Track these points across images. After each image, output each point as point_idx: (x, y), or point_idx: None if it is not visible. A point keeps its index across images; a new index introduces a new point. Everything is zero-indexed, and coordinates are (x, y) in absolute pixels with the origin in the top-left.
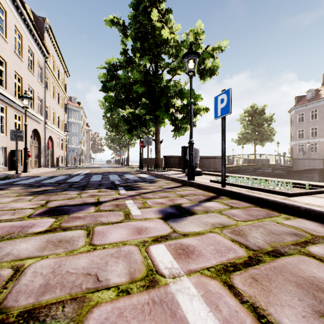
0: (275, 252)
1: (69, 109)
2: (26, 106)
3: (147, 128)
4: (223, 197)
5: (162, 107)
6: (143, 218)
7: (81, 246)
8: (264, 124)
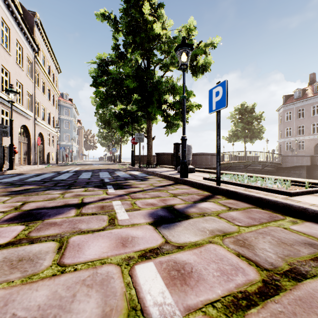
0: (294, 273)
1: (60, 105)
2: (11, 100)
3: (139, 125)
4: (219, 196)
5: (154, 103)
6: (130, 224)
7: (46, 267)
8: (254, 122)
